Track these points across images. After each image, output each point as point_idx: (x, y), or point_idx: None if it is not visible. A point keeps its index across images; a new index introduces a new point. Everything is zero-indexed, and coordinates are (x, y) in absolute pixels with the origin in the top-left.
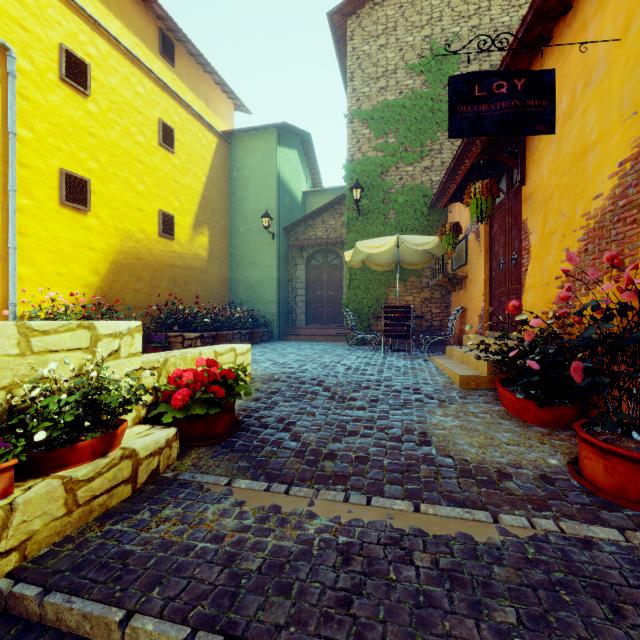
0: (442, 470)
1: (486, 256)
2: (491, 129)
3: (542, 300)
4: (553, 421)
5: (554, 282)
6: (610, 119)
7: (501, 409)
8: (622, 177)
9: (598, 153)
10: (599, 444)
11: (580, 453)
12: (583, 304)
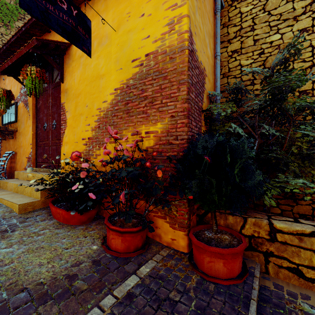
0: (18, 313)
1: (34, 119)
2: (56, 27)
3: (74, 150)
4: (87, 219)
5: (82, 141)
6: (111, 66)
7: (55, 221)
8: (116, 96)
9: (105, 80)
10: (120, 230)
11: (108, 236)
12: (98, 154)
